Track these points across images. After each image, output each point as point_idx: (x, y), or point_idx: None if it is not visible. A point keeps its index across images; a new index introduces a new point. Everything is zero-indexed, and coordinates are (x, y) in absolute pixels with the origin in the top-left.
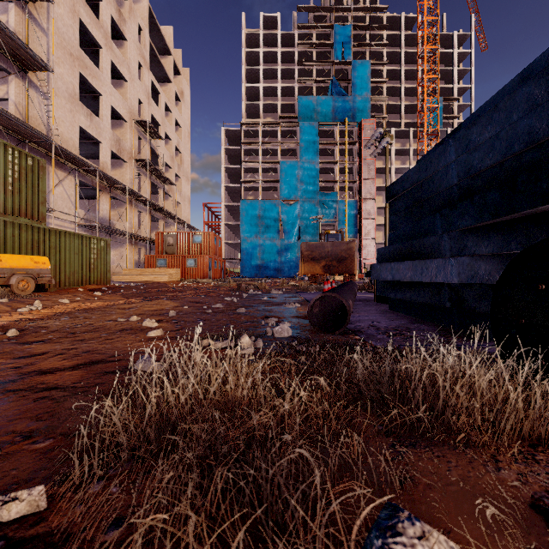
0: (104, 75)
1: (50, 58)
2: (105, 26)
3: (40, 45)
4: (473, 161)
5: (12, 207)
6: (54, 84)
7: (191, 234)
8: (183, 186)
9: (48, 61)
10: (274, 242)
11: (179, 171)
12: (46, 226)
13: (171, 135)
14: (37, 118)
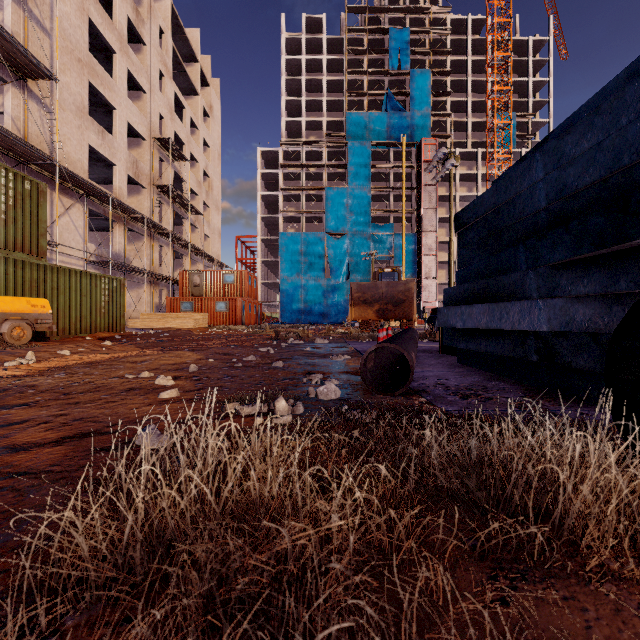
0: (118, 86)
1: (54, 65)
2: (120, 27)
3: (42, 48)
4: (568, 179)
5: (6, 239)
6: (59, 95)
7: (222, 273)
8: (212, 216)
9: (51, 67)
10: (318, 282)
11: (208, 198)
12: (47, 263)
13: (198, 157)
14: (38, 135)
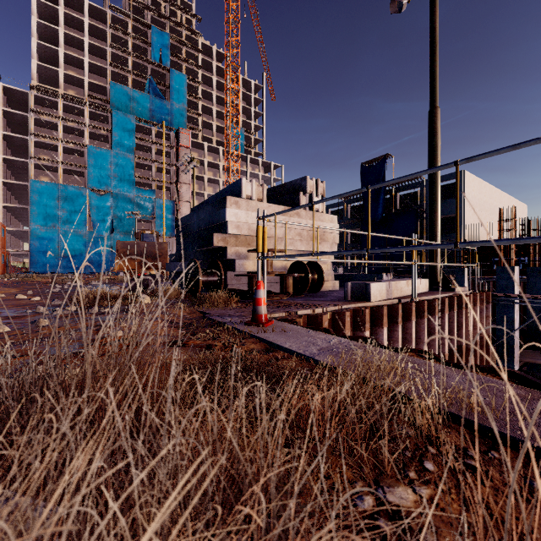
0: None
1: None
2: None
3: None
4: (200, 224)
5: None
6: None
7: None
8: None
9: None
10: (79, 234)
11: None
12: None
13: None
14: None
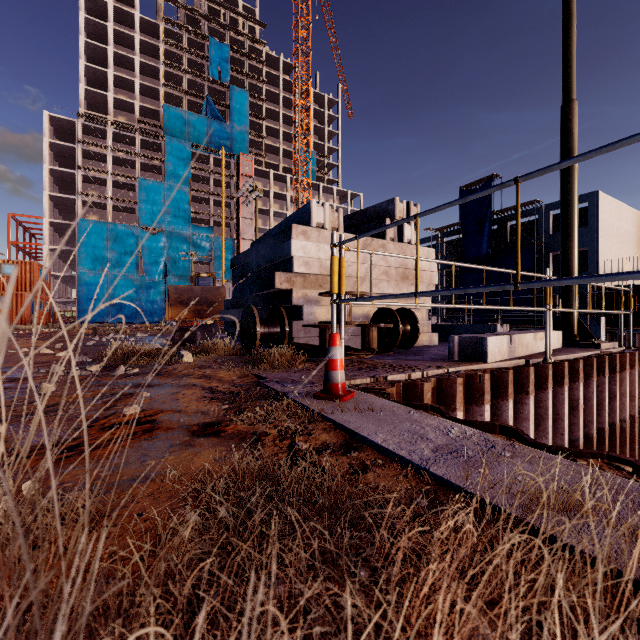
0: None
1: None
2: None
3: None
4: (260, 262)
5: None
6: None
7: None
8: None
9: None
10: (130, 278)
11: None
12: None
13: None
14: None
